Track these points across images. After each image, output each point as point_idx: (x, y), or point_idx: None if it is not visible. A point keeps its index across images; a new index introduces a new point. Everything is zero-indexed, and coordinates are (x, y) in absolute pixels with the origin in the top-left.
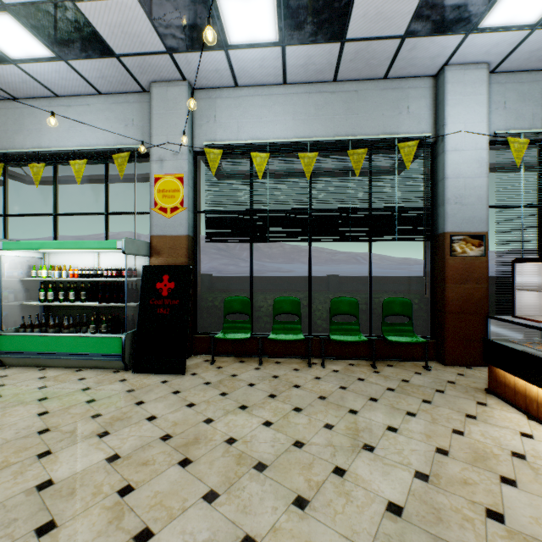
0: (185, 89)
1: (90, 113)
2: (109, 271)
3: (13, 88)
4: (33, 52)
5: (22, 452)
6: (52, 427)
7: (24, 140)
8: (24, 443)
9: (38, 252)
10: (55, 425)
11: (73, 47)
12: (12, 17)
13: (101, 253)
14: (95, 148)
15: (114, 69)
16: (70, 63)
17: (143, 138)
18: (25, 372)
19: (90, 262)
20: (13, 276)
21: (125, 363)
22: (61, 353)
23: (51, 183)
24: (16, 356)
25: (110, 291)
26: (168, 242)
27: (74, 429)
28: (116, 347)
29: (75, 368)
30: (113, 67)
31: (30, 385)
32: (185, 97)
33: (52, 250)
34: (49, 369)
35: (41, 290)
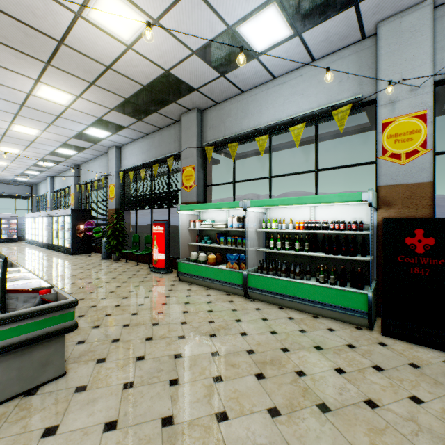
0: (428, 9)
1: (302, 82)
2: (336, 224)
3: (245, 83)
4: (275, 39)
5: (381, 435)
6: (373, 399)
7: (248, 122)
8: (365, 416)
9: (263, 208)
10: (374, 397)
11: (314, 14)
12: (276, 6)
13: (316, 207)
14: (310, 111)
15: (343, 23)
16: (302, 36)
17: (360, 88)
18: (270, 308)
19: (305, 215)
20: (250, 227)
21: (370, 322)
22: (299, 298)
23: (250, 156)
24: (260, 293)
25: (336, 244)
26: (401, 192)
27: (411, 417)
28: (359, 303)
29: (309, 314)
30: (343, 21)
31: (289, 325)
32: (429, 19)
33: (281, 206)
34: (286, 309)
35: (271, 239)
